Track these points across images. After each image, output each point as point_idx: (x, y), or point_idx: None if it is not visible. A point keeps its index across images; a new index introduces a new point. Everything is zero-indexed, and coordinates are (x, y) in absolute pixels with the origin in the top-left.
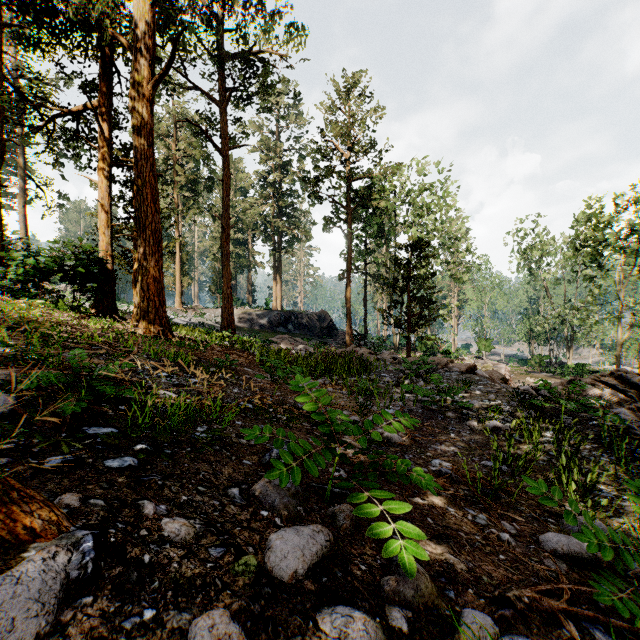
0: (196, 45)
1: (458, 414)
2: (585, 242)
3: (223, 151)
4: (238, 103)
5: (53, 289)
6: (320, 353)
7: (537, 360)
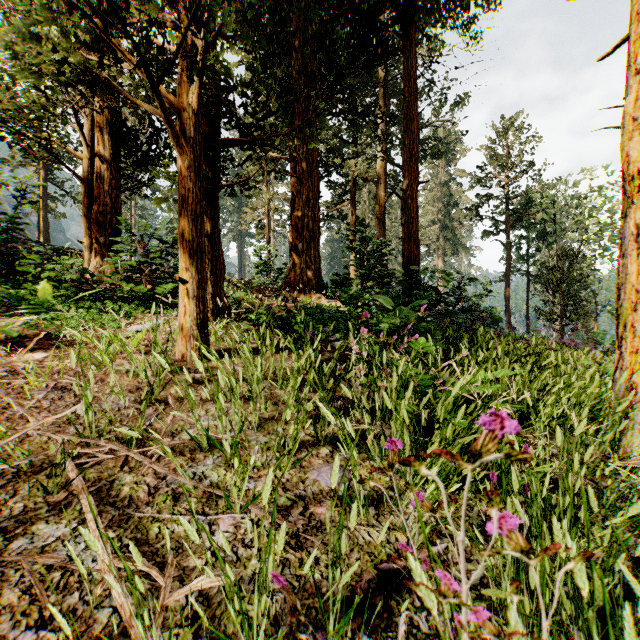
0: None
1: None
2: None
3: None
4: None
5: None
6: None
7: None
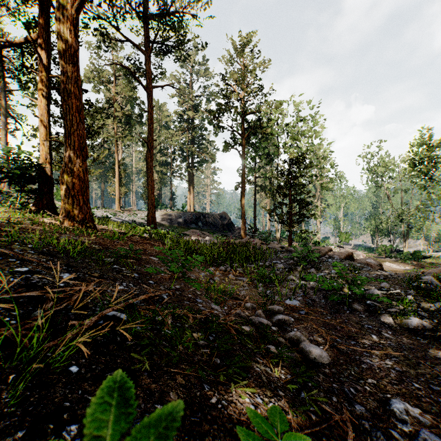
0: (125, 4)
1: (364, 306)
2: (423, 159)
3: (148, 89)
4: (159, 53)
5: (7, 191)
6: (222, 243)
7: (383, 248)
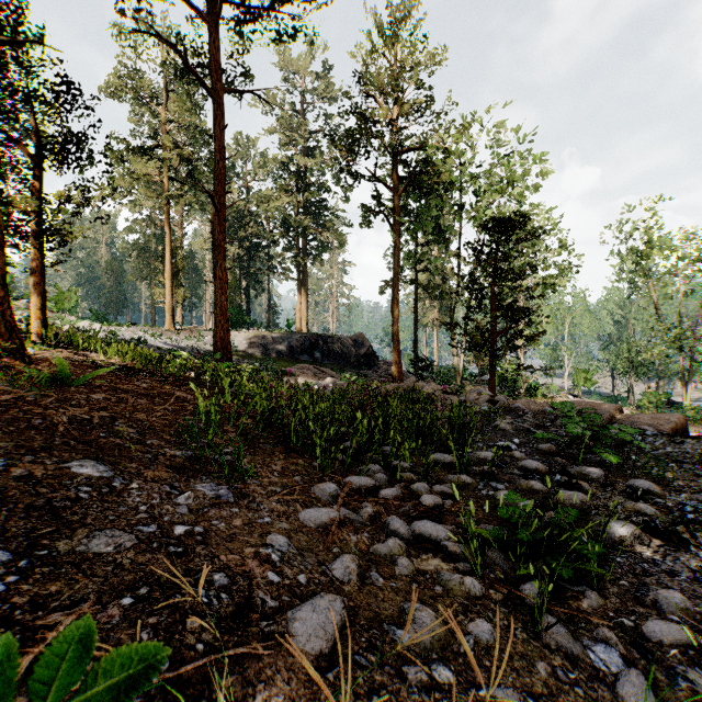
0: None
1: None
2: None
3: (214, 92)
4: (236, 23)
5: None
6: (357, 390)
7: (652, 399)
